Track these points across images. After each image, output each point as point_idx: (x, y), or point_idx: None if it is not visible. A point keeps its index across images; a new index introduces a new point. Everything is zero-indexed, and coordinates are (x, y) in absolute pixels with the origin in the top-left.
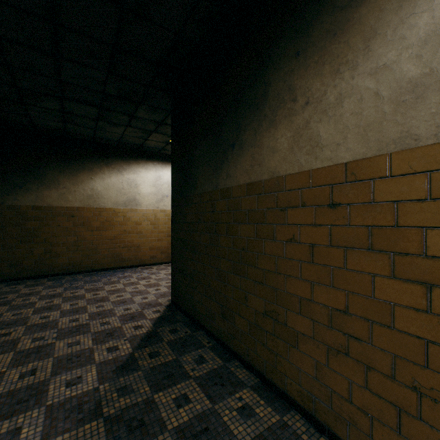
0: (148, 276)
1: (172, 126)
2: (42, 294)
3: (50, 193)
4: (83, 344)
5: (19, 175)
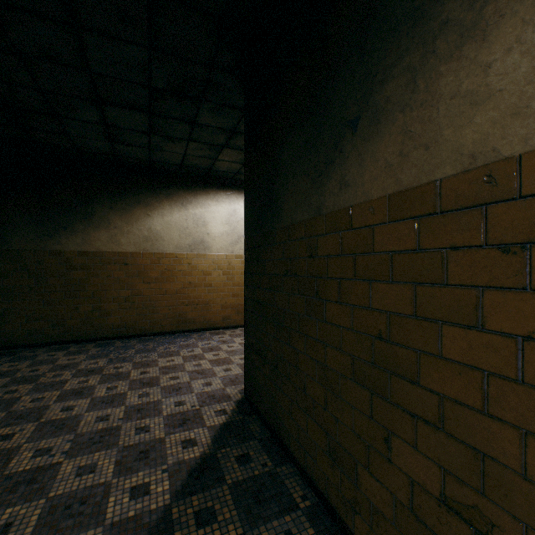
0: (217, 346)
1: (245, 125)
2: (79, 368)
3: (99, 235)
4: (99, 473)
5: (63, 213)
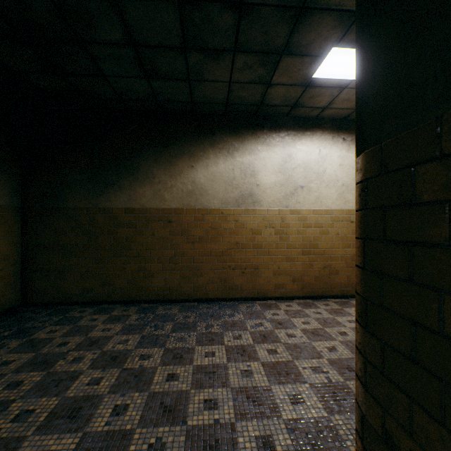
0: (271, 332)
1: None
2: (105, 348)
3: (143, 191)
4: None
5: (111, 169)
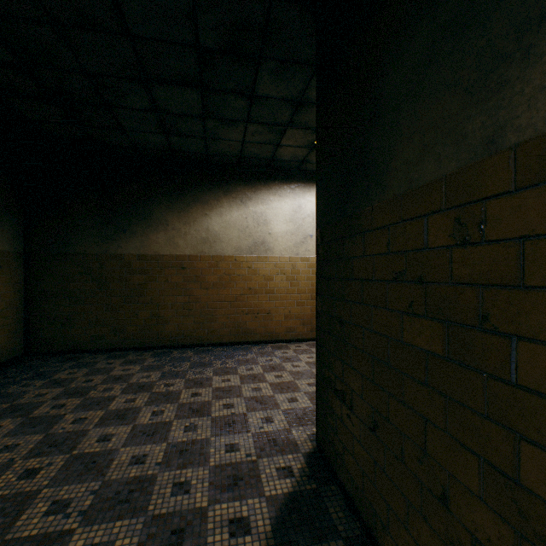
0: (279, 365)
1: (318, 73)
2: (131, 381)
3: (157, 237)
4: None
5: (123, 215)
